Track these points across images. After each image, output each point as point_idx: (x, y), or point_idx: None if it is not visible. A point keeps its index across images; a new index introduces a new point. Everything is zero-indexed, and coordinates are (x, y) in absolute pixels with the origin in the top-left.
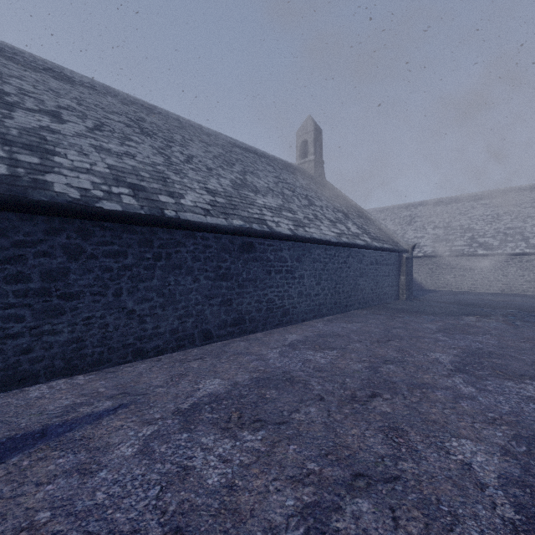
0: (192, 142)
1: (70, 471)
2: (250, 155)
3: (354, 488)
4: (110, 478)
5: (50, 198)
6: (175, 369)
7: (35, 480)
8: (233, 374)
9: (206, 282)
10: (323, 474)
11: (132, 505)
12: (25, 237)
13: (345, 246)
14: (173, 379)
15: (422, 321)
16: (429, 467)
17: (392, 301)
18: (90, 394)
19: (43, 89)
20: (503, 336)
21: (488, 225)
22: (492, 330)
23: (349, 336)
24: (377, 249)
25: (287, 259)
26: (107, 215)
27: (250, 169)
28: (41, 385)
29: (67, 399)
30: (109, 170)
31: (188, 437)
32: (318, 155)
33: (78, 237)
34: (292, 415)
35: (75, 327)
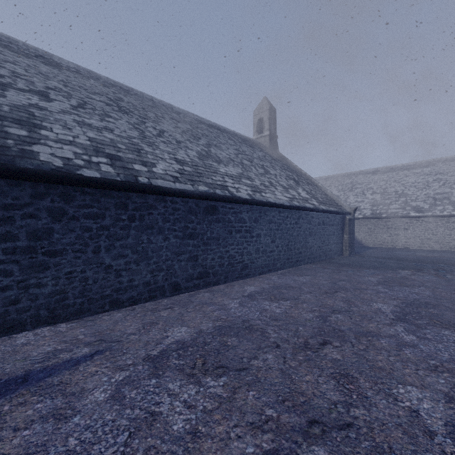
0: (164, 119)
1: (46, 417)
2: (214, 130)
3: (310, 435)
4: (83, 424)
5: (36, 166)
6: (147, 318)
7: (13, 425)
8: (198, 322)
9: (175, 241)
10: (280, 420)
11: (101, 451)
12: (13, 201)
13: (296, 209)
14: (145, 327)
15: (364, 274)
16: (379, 414)
17: (337, 256)
18: (70, 341)
19: (34, 73)
20: (436, 288)
21: (419, 191)
22: (426, 283)
23: (301, 288)
24: (324, 212)
25: (246, 220)
26: (87, 181)
27: (214, 142)
28: (27, 333)
29: (49, 346)
30: (89, 142)
31: (156, 383)
32: (273, 131)
33: (61, 201)
34: (252, 361)
35: (58, 280)
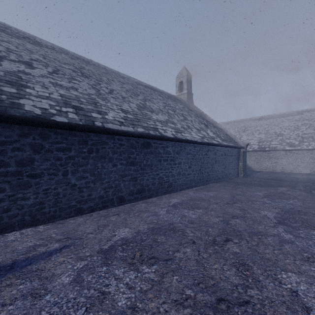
0: (113, 81)
1: (26, 295)
2: (148, 89)
3: (219, 310)
4: (52, 300)
5: (22, 114)
6: (100, 222)
7: (2, 301)
8: (137, 225)
9: (121, 167)
10: (196, 298)
11: None
12: (5, 139)
13: (206, 144)
14: (99, 228)
15: (254, 190)
16: (268, 294)
17: (234, 178)
18: (46, 239)
19: (22, 49)
20: (305, 200)
21: (292, 132)
22: (298, 196)
23: (209, 200)
24: (225, 146)
25: (171, 152)
26: (58, 124)
27: (148, 98)
28: (16, 232)
29: (31, 242)
30: (60, 97)
31: (106, 270)
32: (189, 90)
33: (40, 139)
34: (175, 253)
35: (38, 195)
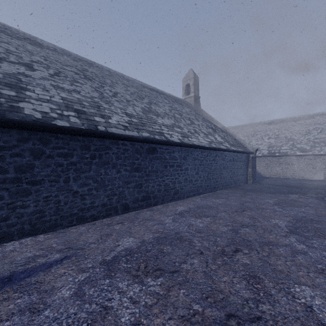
0: (117, 84)
1: (24, 310)
2: (154, 92)
3: None
4: (51, 316)
5: (21, 118)
6: (104, 231)
7: None
8: (142, 234)
9: (125, 173)
10: (204, 314)
11: None
12: (4, 144)
13: (214, 149)
14: (102, 237)
15: (264, 197)
16: (281, 309)
17: (243, 184)
18: (46, 249)
19: (22, 50)
20: (318, 208)
21: (303, 136)
22: (310, 204)
23: (217, 207)
24: (234, 151)
25: (177, 158)
26: (59, 129)
27: (154, 101)
28: (15, 242)
29: (30, 252)
30: (62, 101)
31: (109, 282)
32: (196, 93)
33: (40, 144)
34: (182, 265)
35: (38, 203)
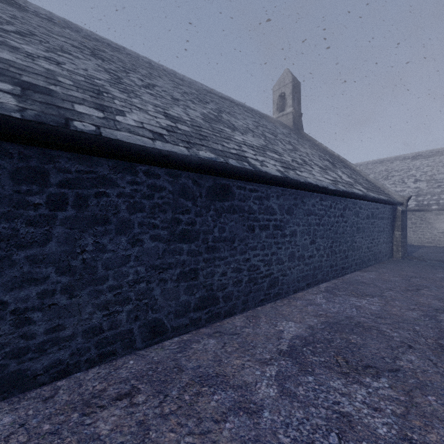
0: (160, 78)
1: None
2: (226, 101)
3: None
4: None
5: None
6: None
7: None
8: None
9: (155, 245)
10: None
11: None
12: None
13: (343, 195)
14: None
15: None
16: None
17: (386, 259)
18: None
19: None
20: None
21: None
22: None
23: (381, 329)
24: (374, 200)
25: (276, 210)
26: None
27: (226, 110)
28: None
29: None
30: None
31: None
32: (296, 108)
33: None
34: None
35: None
